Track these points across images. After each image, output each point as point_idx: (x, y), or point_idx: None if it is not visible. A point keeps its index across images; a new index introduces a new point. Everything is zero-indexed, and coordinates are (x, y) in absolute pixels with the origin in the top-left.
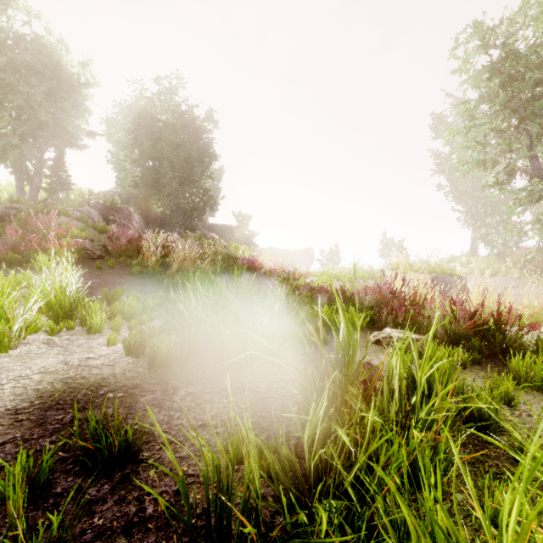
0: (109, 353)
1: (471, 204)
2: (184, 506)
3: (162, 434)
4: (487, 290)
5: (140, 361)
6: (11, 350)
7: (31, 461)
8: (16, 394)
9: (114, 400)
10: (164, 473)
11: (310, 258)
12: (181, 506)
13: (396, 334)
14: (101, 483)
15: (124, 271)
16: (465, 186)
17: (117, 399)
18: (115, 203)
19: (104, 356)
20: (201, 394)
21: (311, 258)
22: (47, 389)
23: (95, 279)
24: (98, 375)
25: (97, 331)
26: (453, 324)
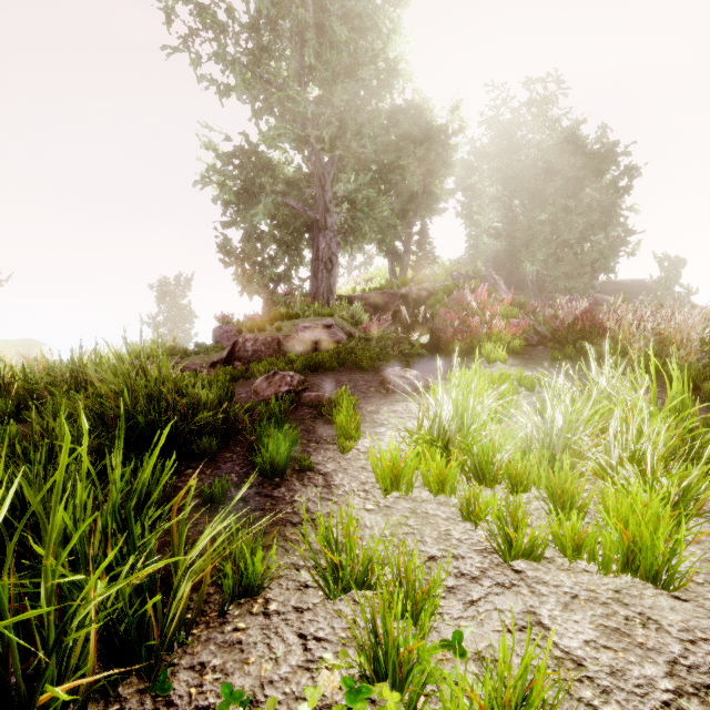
0: None
1: None
2: None
3: None
4: None
5: None
6: None
7: None
8: None
9: None
10: None
11: None
12: None
13: None
14: None
15: (588, 363)
16: None
17: None
18: (478, 271)
19: None
20: None
21: None
22: None
23: (567, 377)
24: None
25: None
26: None
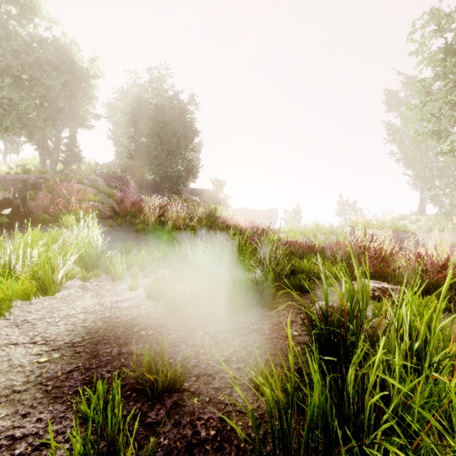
0: (133, 297)
1: (419, 169)
2: (230, 431)
3: (229, 372)
4: (454, 246)
5: (159, 304)
6: (56, 293)
7: (105, 388)
8: (69, 330)
9: (147, 336)
10: (205, 402)
11: (275, 216)
12: (228, 431)
13: (372, 284)
14: (157, 408)
15: (129, 228)
16: (413, 153)
17: (149, 336)
18: (116, 172)
19: (129, 300)
20: (216, 334)
21: (276, 216)
22: (92, 327)
23: (108, 235)
24: (129, 315)
25: (119, 278)
26: (424, 276)
